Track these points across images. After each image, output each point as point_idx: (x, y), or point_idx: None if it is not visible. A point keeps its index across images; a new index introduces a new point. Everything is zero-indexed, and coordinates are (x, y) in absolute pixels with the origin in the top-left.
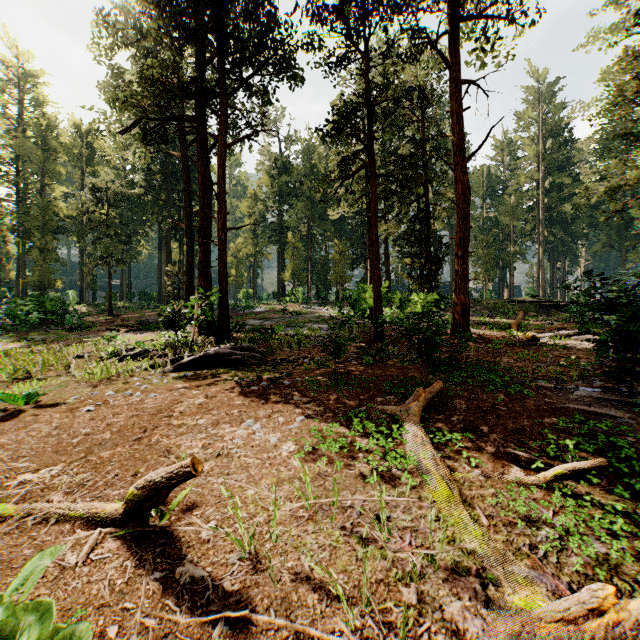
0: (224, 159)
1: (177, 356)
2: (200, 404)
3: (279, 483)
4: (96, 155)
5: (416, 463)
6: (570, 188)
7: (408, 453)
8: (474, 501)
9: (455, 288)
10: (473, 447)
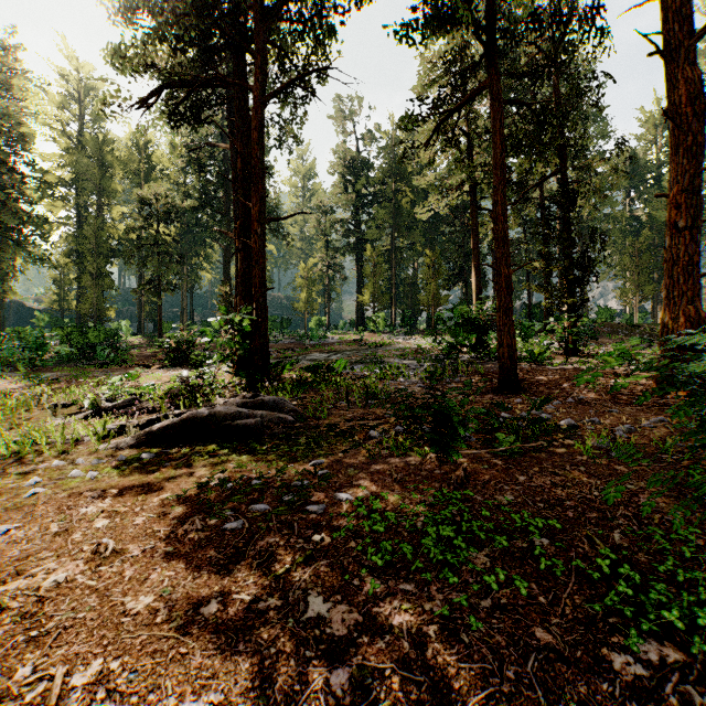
0: (262, 117)
1: (163, 413)
2: (41, 598)
3: None
4: (155, 170)
5: None
6: None
7: None
8: None
9: (669, 291)
10: None
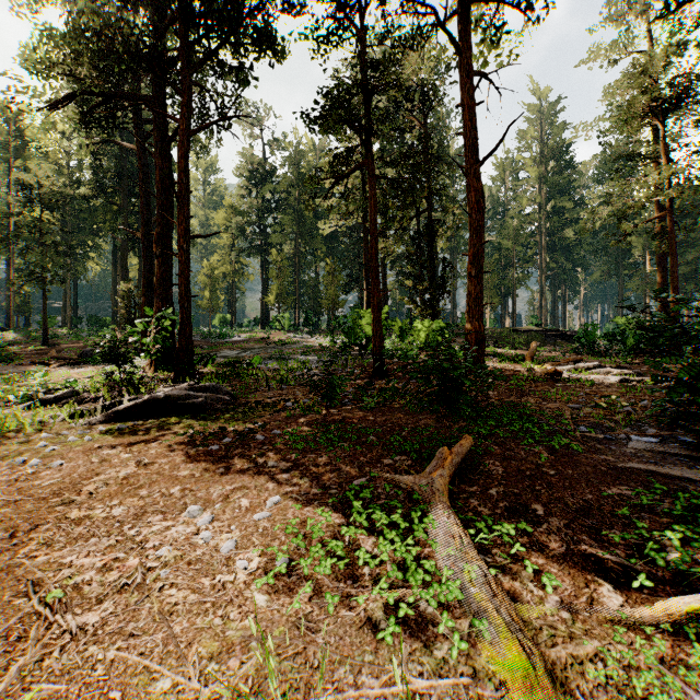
0: (186, 148)
1: (114, 400)
2: (125, 478)
3: (223, 653)
4: (30, 146)
5: (461, 596)
6: (571, 213)
7: (443, 571)
8: (568, 675)
9: (468, 314)
10: (532, 545)
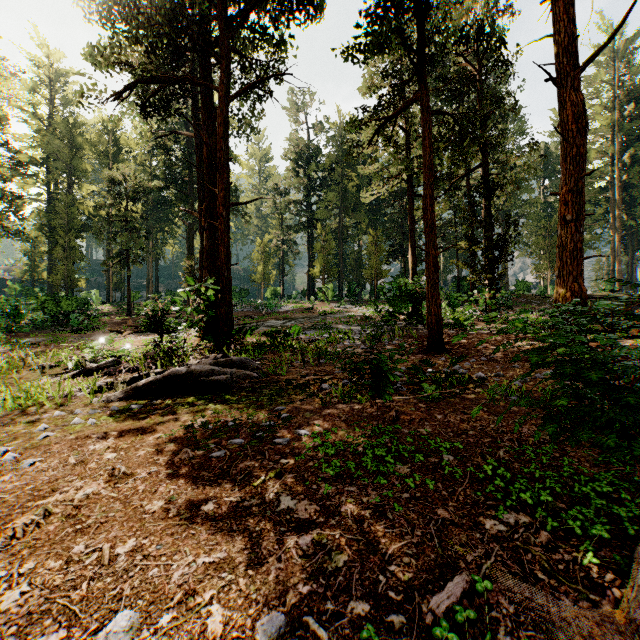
0: (227, 114)
1: (144, 372)
2: (77, 505)
3: None
4: (123, 152)
5: None
6: None
7: None
8: None
9: (560, 271)
10: None
